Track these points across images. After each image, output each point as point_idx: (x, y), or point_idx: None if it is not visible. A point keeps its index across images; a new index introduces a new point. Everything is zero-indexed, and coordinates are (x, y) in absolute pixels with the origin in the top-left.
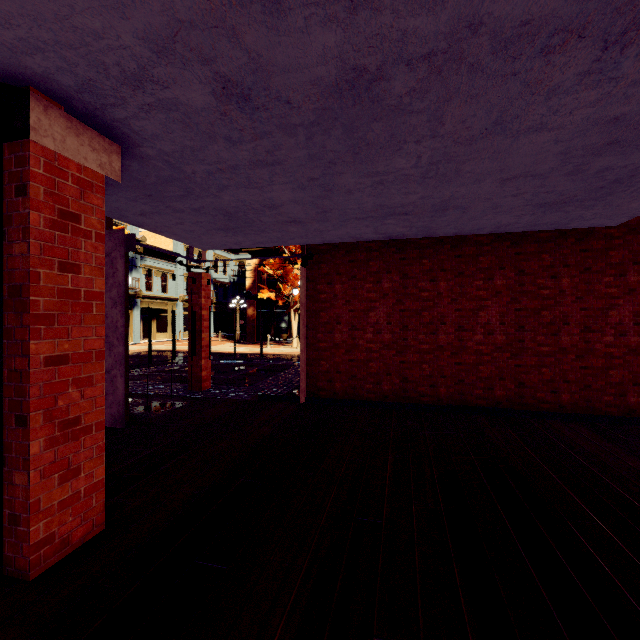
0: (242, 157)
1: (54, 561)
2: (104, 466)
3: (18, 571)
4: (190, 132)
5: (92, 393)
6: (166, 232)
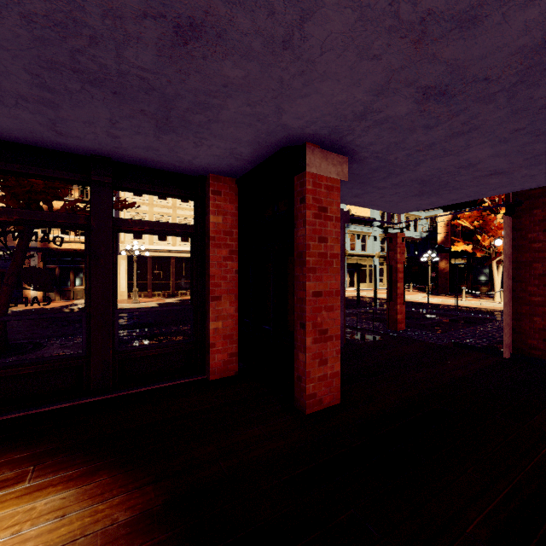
0: (438, 135)
1: (316, 409)
2: (339, 363)
3: (301, 407)
4: (395, 133)
5: (333, 316)
6: (370, 205)
